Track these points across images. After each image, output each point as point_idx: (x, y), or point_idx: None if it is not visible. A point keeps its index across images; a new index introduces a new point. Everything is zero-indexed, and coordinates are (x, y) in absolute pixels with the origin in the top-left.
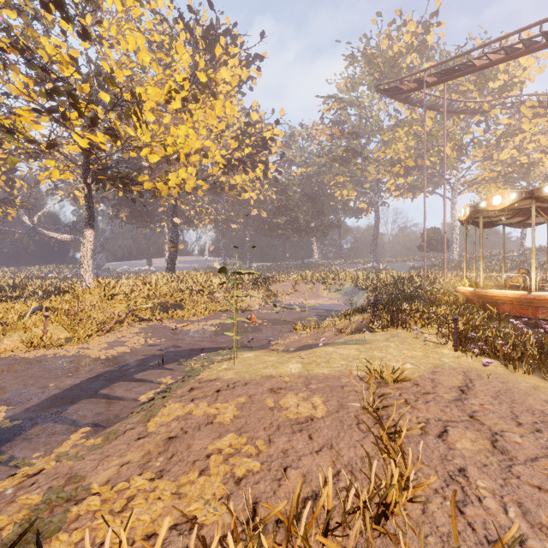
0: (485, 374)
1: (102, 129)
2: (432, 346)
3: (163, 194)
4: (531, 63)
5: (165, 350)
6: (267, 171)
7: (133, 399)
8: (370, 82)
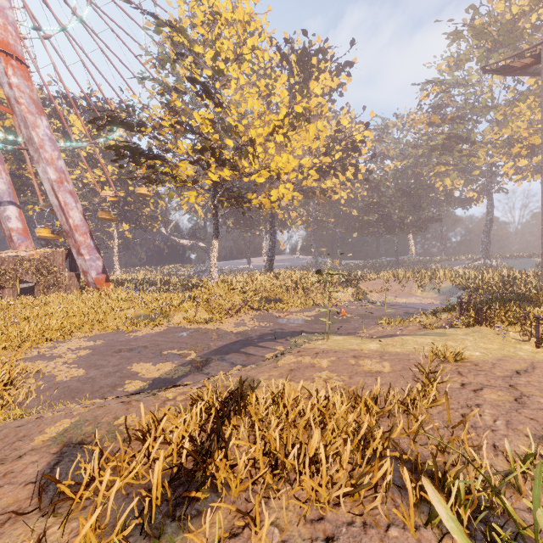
0: None
1: (228, 167)
2: (513, 342)
3: (266, 207)
4: None
5: (274, 331)
6: (357, 173)
7: (261, 356)
8: (479, 56)
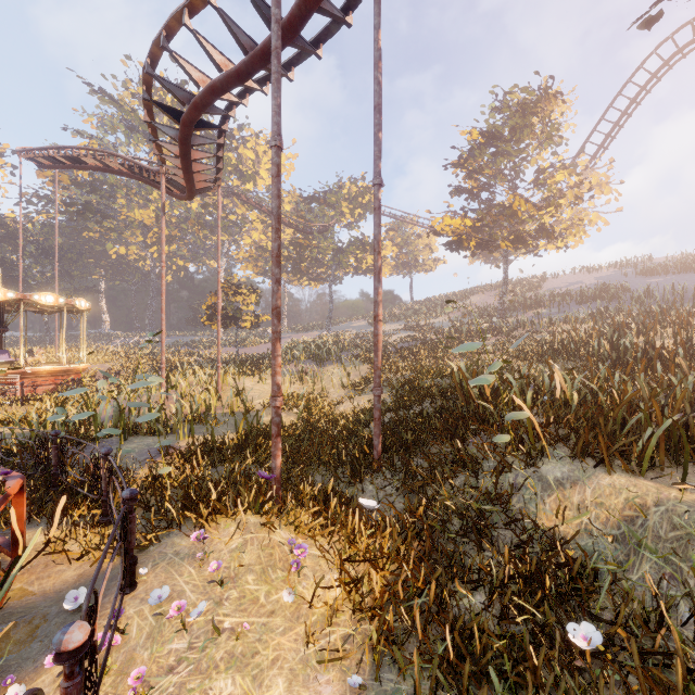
0: None
1: None
2: None
3: None
4: (284, 159)
5: None
6: None
7: None
8: (126, 130)
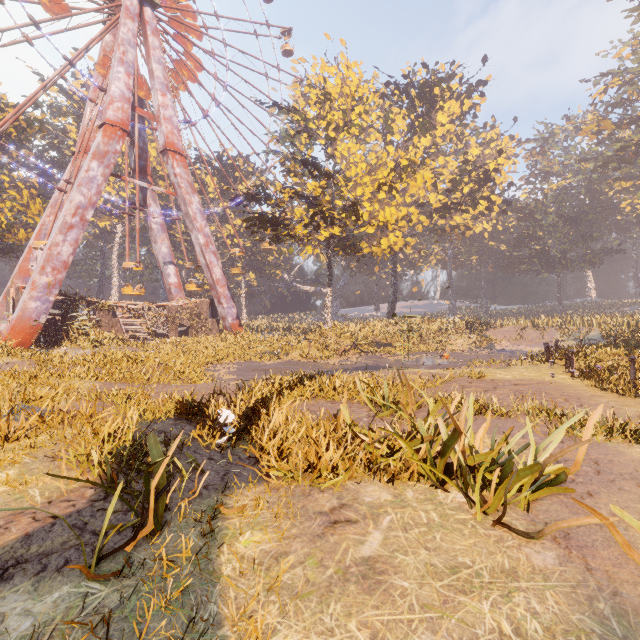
0: (558, 384)
1: (337, 225)
2: (558, 373)
3: (379, 254)
4: None
5: (370, 365)
6: (492, 205)
7: None
8: None
